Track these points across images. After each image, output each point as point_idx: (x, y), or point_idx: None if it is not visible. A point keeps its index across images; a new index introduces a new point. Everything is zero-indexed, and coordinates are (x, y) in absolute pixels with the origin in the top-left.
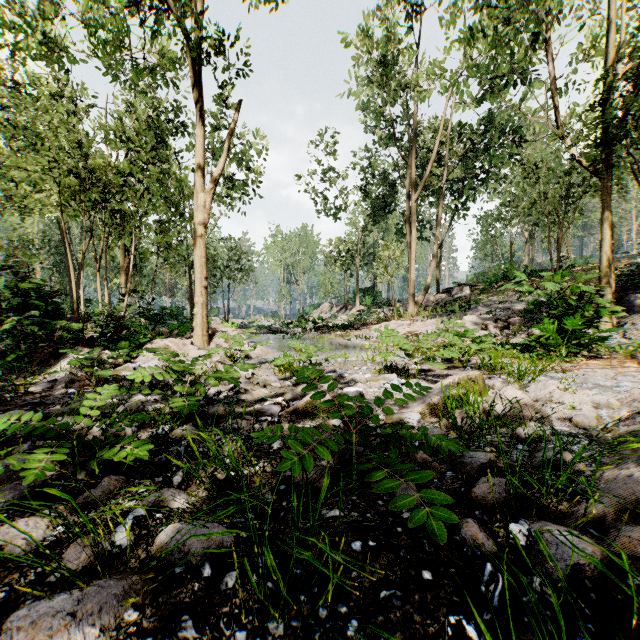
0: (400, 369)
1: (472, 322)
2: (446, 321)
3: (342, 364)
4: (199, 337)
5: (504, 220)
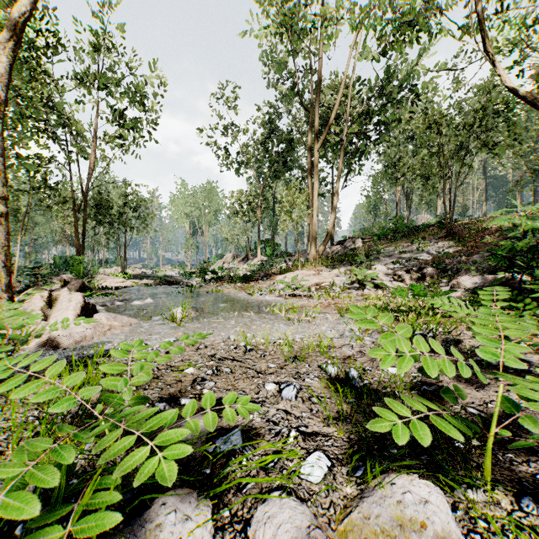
0: (374, 389)
1: (383, 272)
2: (359, 271)
3: (238, 365)
4: None
5: (391, 179)
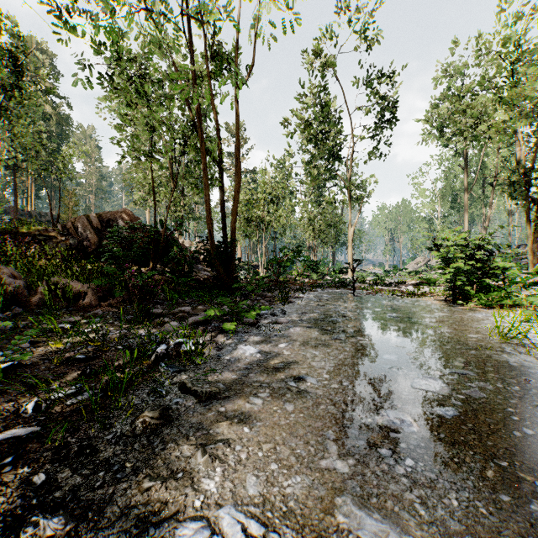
0: None
1: None
2: None
3: None
4: (350, 274)
5: None
